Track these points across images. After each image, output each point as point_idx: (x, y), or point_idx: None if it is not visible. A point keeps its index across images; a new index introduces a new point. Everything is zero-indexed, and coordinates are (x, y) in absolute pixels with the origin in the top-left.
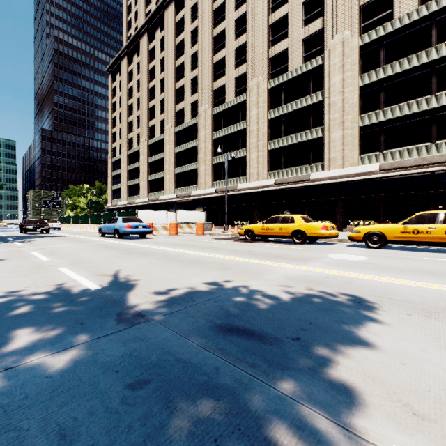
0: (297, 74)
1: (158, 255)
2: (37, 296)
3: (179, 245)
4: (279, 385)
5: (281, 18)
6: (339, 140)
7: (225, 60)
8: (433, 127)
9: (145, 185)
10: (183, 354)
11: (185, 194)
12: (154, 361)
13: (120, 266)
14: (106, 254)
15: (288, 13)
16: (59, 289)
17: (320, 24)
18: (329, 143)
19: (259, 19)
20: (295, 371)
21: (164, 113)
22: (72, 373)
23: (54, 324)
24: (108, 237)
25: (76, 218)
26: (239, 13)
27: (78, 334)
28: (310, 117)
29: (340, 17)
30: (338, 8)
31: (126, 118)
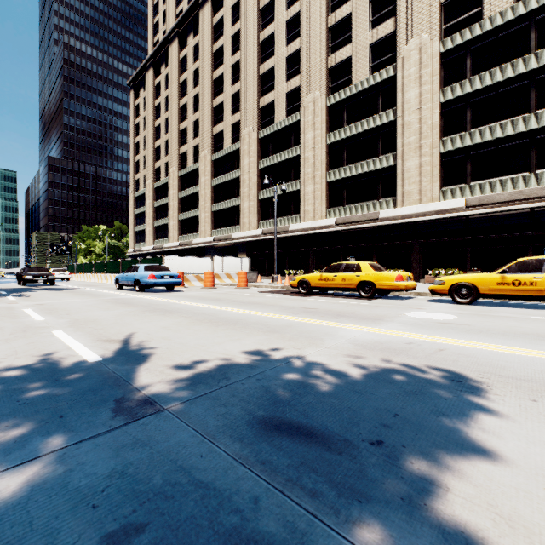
0: (363, 88)
1: (187, 313)
2: (11, 372)
3: (215, 300)
4: (357, 534)
5: (344, 19)
6: (414, 169)
7: (274, 72)
8: (532, 153)
9: (175, 225)
10: (205, 471)
11: (224, 236)
12: (157, 485)
13: (134, 328)
14: (120, 312)
15: (352, 13)
16: (44, 361)
17: (391, 25)
18: (403, 174)
19: (316, 20)
20: (380, 504)
21: (198, 136)
22: (21, 510)
23: (19, 417)
24: (127, 290)
25: (89, 266)
26: (291, 13)
27: (51, 434)
28: (379, 141)
29: (416, 17)
30: (414, 5)
31: (152, 143)
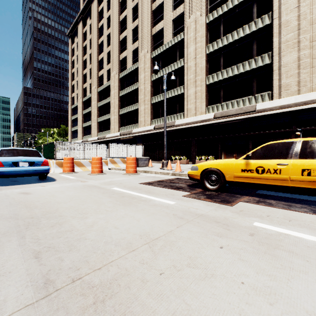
0: (239, 1)
1: None
2: None
3: (3, 236)
4: None
5: None
6: (292, 63)
7: (163, 6)
8: None
9: (95, 125)
10: None
11: (127, 132)
12: None
13: None
14: None
15: None
16: None
17: None
18: (280, 69)
19: None
20: None
21: (110, 63)
22: None
23: None
24: None
25: None
26: None
27: None
28: (254, 45)
29: None
30: None
31: (81, 72)
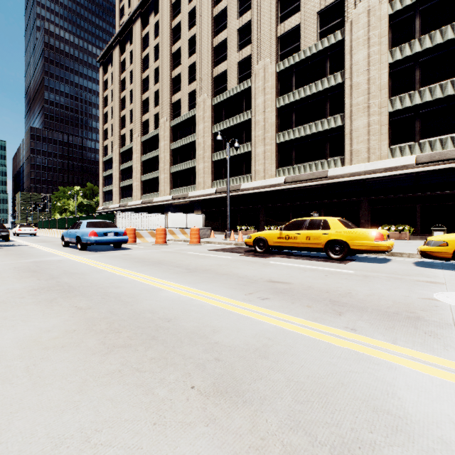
0: (312, 53)
1: (91, 296)
2: None
3: (155, 264)
4: None
5: None
6: (363, 129)
7: (226, 43)
8: None
9: (138, 185)
10: None
11: (181, 195)
12: None
13: None
14: None
15: None
16: None
17: None
18: (351, 133)
19: None
20: None
21: (158, 105)
22: None
23: None
24: (73, 247)
25: (53, 222)
26: None
27: None
28: (327, 103)
29: None
30: None
31: (118, 113)
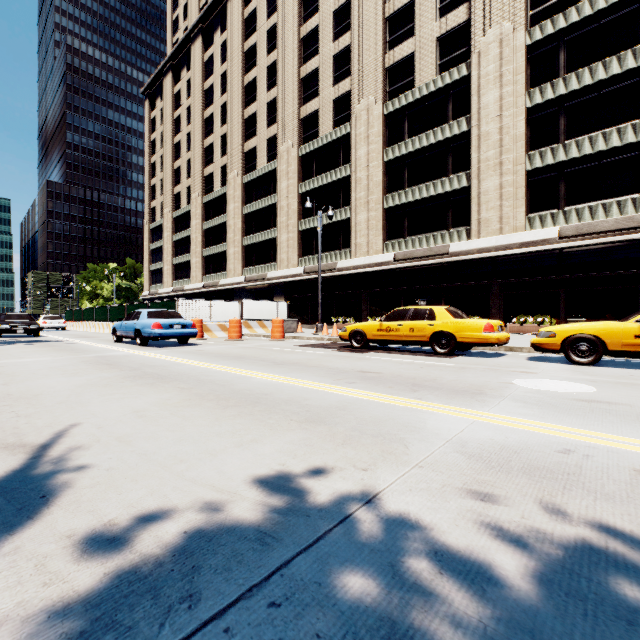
0: (429, 91)
1: (187, 381)
2: None
3: (237, 359)
4: None
5: (404, 6)
6: (494, 191)
7: (318, 74)
8: None
9: (198, 263)
10: None
11: (257, 276)
12: None
13: (84, 414)
14: (88, 380)
15: None
16: None
17: (464, 13)
18: (479, 197)
19: (370, 9)
20: None
21: (226, 155)
22: None
23: None
24: (127, 342)
25: (89, 312)
26: (339, 1)
27: None
28: (449, 157)
29: (496, 2)
30: None
31: (171, 164)
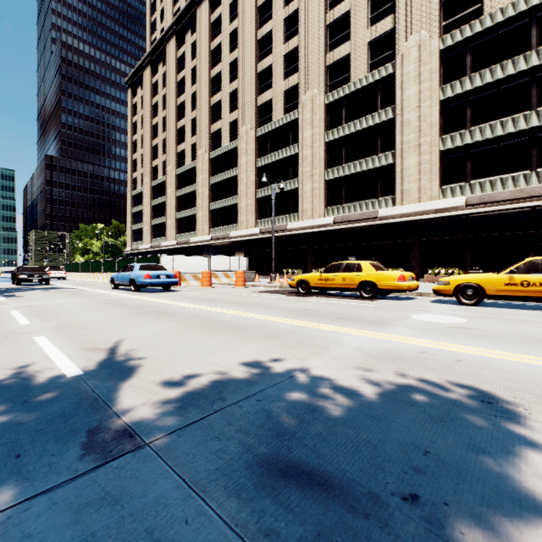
0: (362, 85)
1: (181, 316)
2: None
3: (212, 301)
4: None
5: (342, 16)
6: (414, 168)
7: (272, 70)
8: (534, 151)
9: (172, 224)
10: None
11: (221, 235)
12: None
13: (124, 334)
14: (112, 315)
15: (351, 10)
16: (17, 376)
17: (390, 22)
18: (402, 172)
19: (314, 18)
20: None
21: (196, 135)
22: None
23: None
24: (122, 289)
25: (85, 265)
26: (289, 10)
27: None
28: (378, 139)
29: (416, 14)
30: (413, 2)
31: (149, 142)
